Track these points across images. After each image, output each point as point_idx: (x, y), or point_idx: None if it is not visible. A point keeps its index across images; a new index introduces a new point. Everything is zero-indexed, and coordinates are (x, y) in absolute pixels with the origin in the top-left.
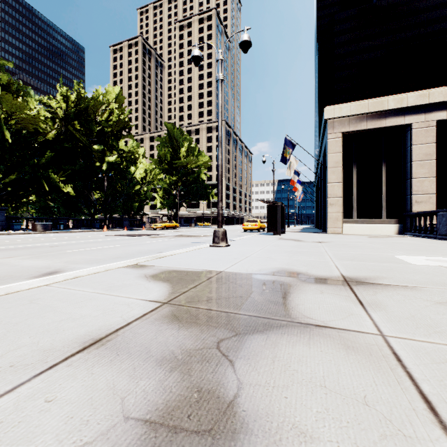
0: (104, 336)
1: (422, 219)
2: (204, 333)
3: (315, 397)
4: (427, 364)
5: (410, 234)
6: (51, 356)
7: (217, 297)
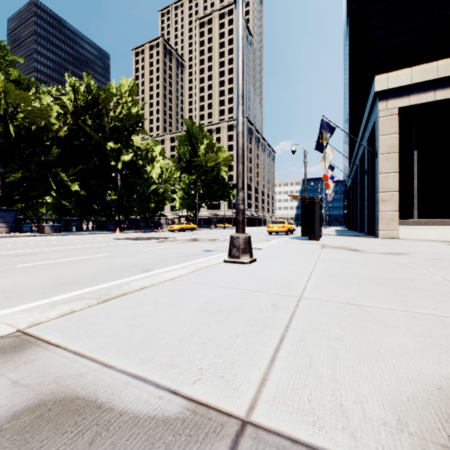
0: None
1: None
2: None
3: None
4: None
5: None
6: None
7: None
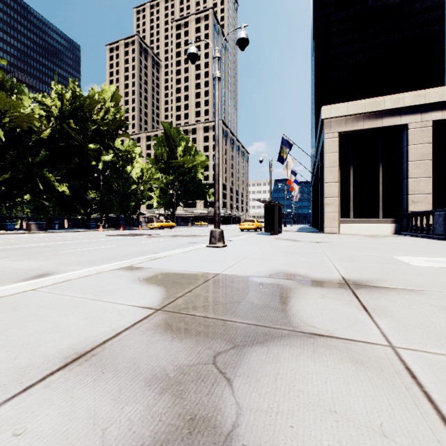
0: (89, 350)
1: (419, 219)
2: (199, 345)
3: (325, 426)
4: (445, 382)
5: (406, 234)
6: (27, 375)
7: (214, 303)
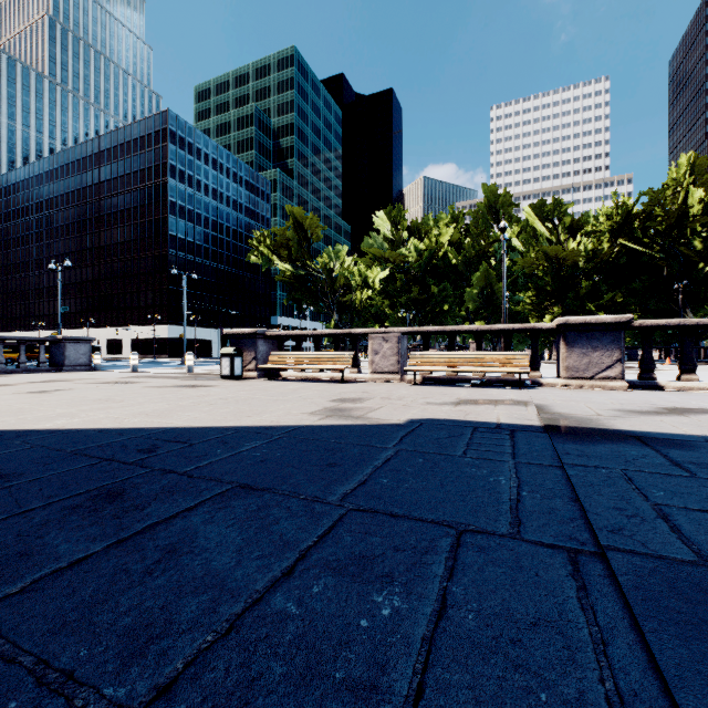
0: None
1: None
2: None
3: None
4: None
5: None
6: None
7: None
